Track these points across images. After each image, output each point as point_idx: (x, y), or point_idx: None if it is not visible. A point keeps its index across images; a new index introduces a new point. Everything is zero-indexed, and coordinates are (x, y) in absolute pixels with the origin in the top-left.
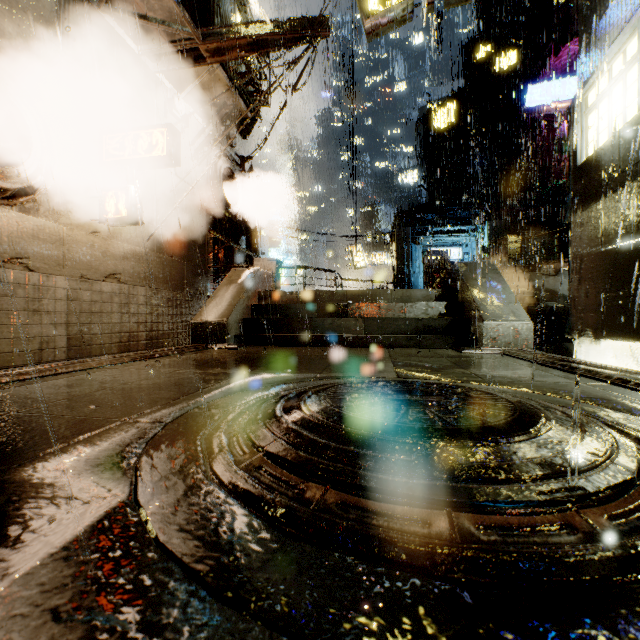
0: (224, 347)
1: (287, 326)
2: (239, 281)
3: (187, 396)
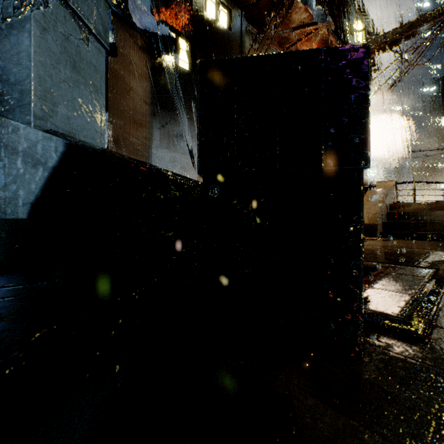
0: (378, 239)
1: (420, 227)
2: (376, 198)
3: (426, 257)
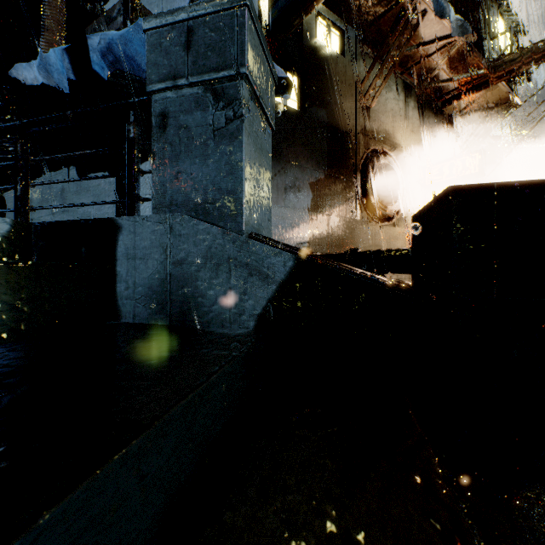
0: None
1: None
2: None
3: None
